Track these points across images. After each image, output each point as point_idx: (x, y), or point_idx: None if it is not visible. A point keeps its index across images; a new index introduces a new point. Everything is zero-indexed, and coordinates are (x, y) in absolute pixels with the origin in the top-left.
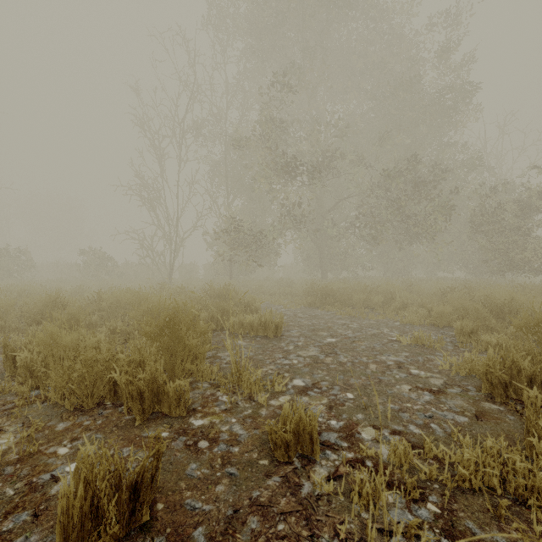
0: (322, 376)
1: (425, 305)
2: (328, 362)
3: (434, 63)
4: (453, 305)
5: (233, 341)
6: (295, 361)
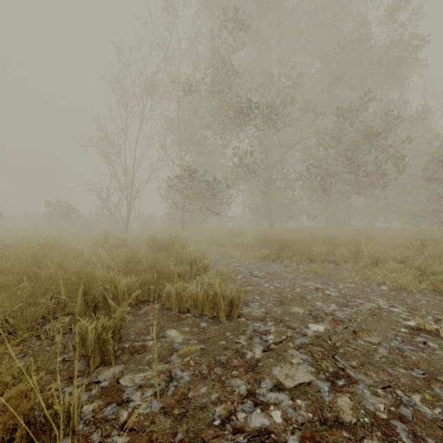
0: None
1: (411, 262)
2: (351, 423)
3: (380, 20)
4: None
5: (162, 332)
6: (275, 413)
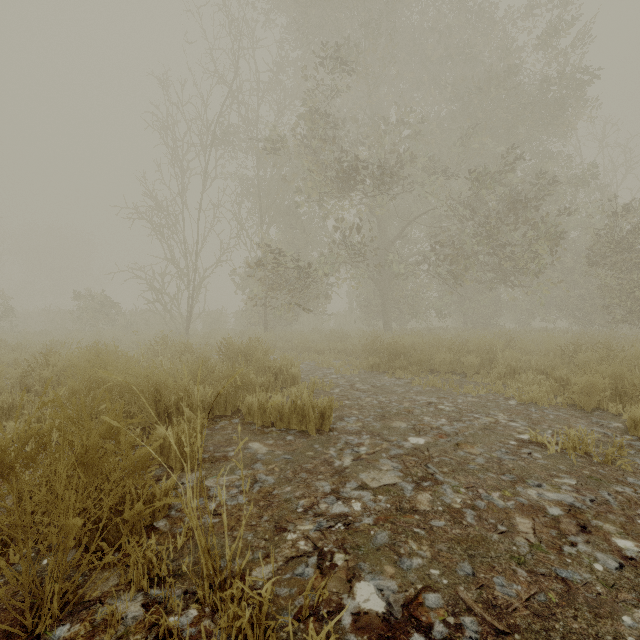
0: (421, 566)
1: (550, 372)
2: (425, 510)
3: (534, 46)
4: (601, 373)
5: (244, 444)
6: (356, 504)
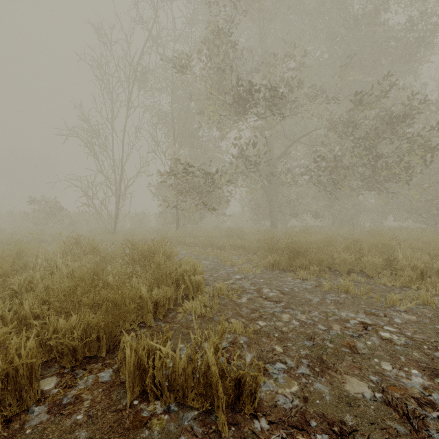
0: None
1: None
2: None
3: None
4: None
5: None
6: None
